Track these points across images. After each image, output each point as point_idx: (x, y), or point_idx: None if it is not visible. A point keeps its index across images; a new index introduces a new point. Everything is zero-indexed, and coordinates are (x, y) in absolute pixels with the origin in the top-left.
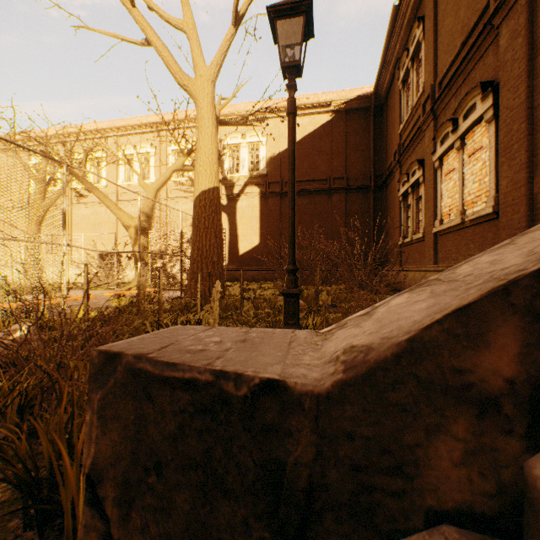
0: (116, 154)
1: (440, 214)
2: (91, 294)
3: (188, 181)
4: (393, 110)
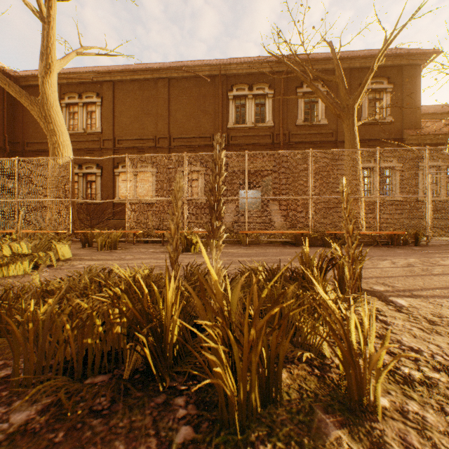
0: None
1: (119, 195)
2: None
3: None
4: None
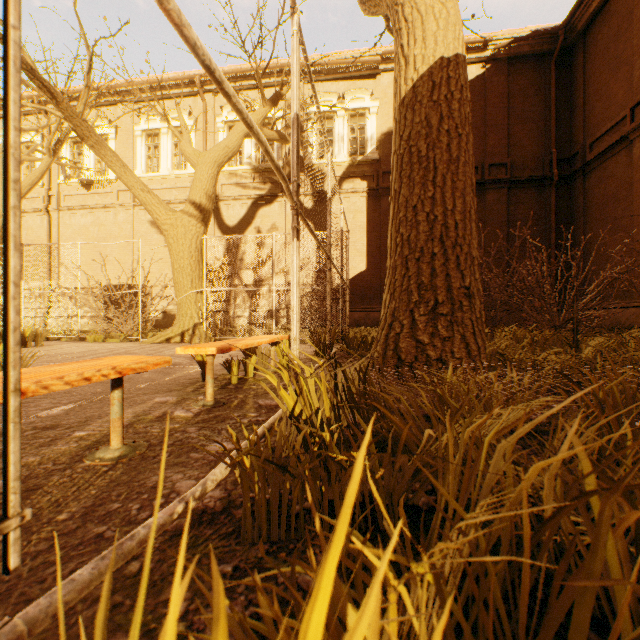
0: (132, 129)
1: None
2: (99, 349)
3: (249, 172)
4: (616, 40)
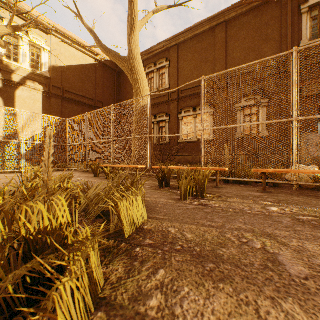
0: None
1: (182, 136)
2: None
3: None
4: None
